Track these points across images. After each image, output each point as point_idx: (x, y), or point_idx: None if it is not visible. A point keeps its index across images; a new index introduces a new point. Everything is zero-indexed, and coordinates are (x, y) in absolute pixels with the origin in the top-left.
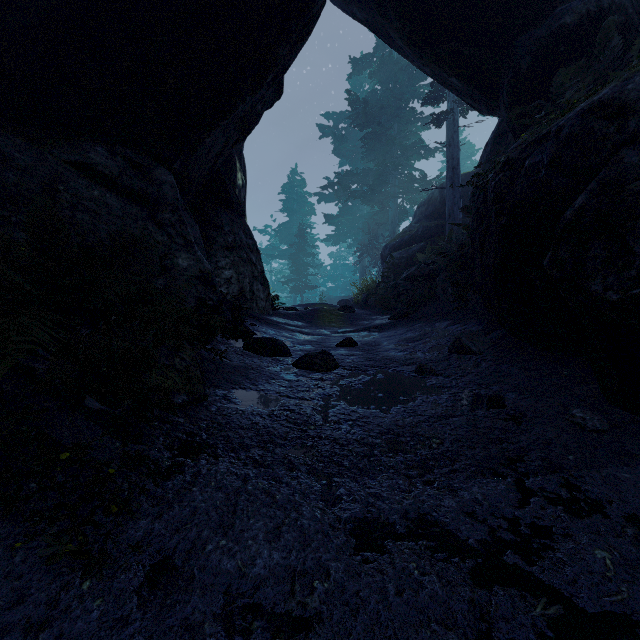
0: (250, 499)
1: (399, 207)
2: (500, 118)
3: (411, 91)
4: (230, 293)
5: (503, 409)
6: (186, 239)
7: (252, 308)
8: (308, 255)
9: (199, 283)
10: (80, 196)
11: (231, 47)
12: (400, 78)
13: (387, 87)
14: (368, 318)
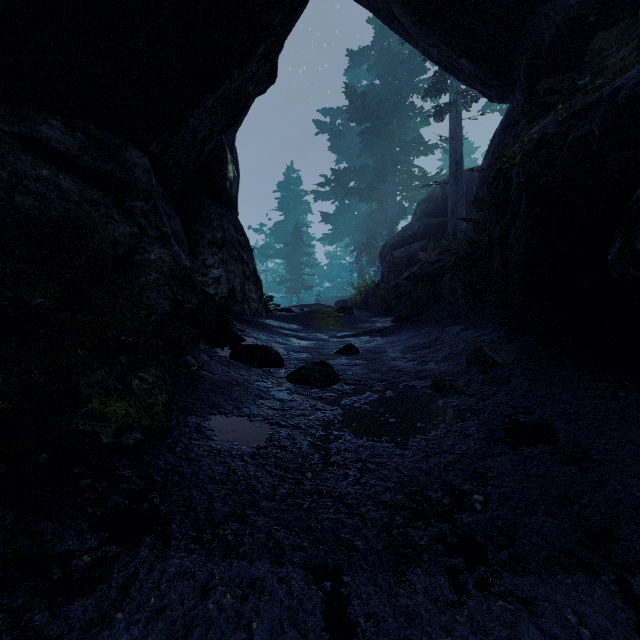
0: (209, 633)
1: (398, 205)
2: (509, 107)
3: (410, 85)
4: (219, 294)
5: (555, 446)
6: (161, 231)
7: (243, 310)
8: (304, 254)
9: (175, 283)
10: (22, 175)
11: (214, 7)
12: (399, 71)
13: (385, 81)
14: (368, 320)
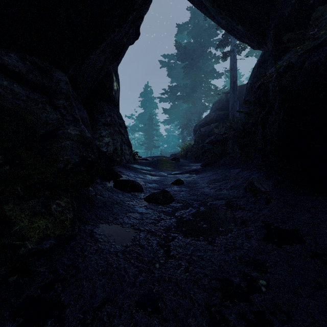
0: None
1: (203, 104)
2: (262, 52)
3: (209, 42)
4: (108, 151)
5: (304, 245)
6: (74, 117)
7: (122, 159)
8: (154, 130)
9: (82, 146)
10: None
11: None
12: (203, 35)
13: (196, 40)
14: (188, 165)
